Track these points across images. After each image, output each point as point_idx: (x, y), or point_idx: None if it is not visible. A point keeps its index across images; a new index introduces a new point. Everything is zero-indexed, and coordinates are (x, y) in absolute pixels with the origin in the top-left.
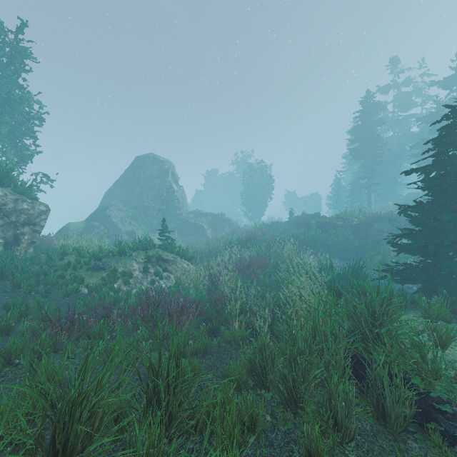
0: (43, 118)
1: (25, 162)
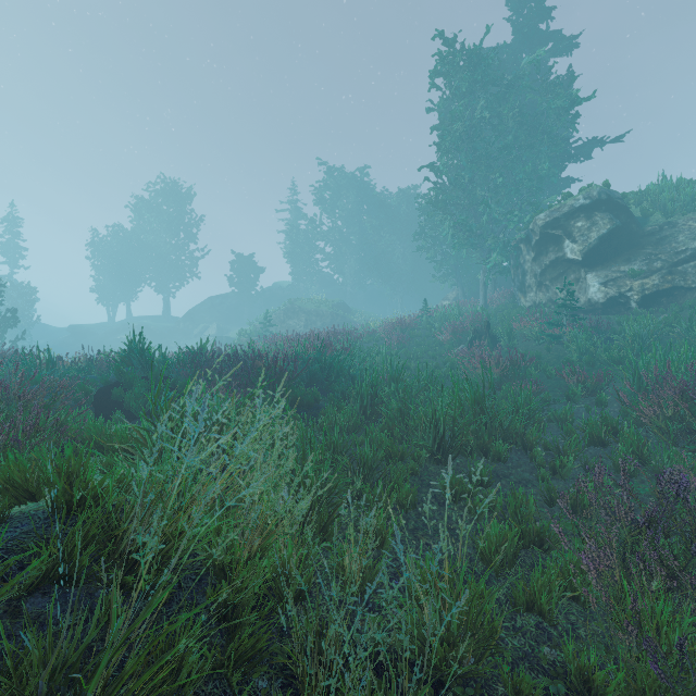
0: None
1: None
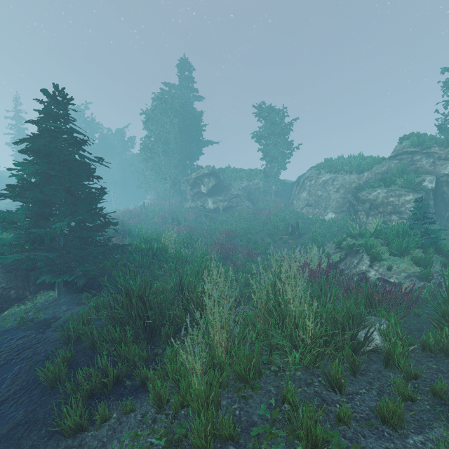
0: None
1: None
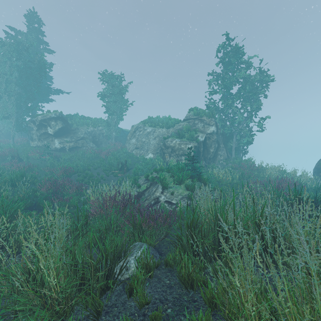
0: (254, 79)
1: (252, 114)
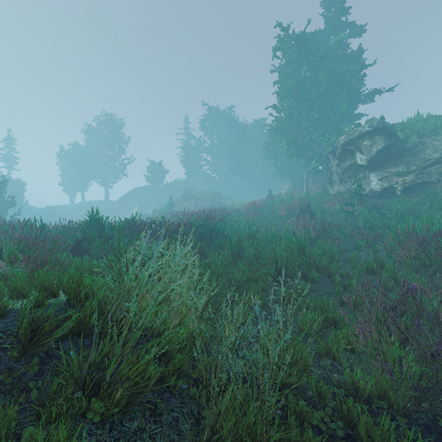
0: None
1: None
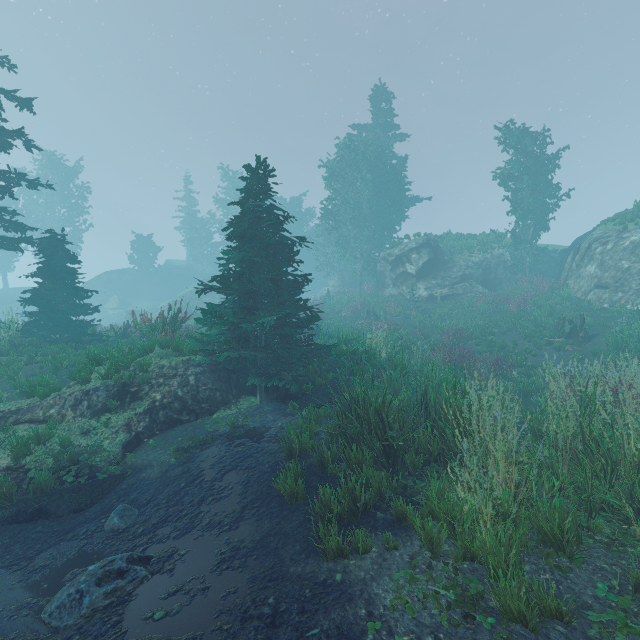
0: None
1: None
